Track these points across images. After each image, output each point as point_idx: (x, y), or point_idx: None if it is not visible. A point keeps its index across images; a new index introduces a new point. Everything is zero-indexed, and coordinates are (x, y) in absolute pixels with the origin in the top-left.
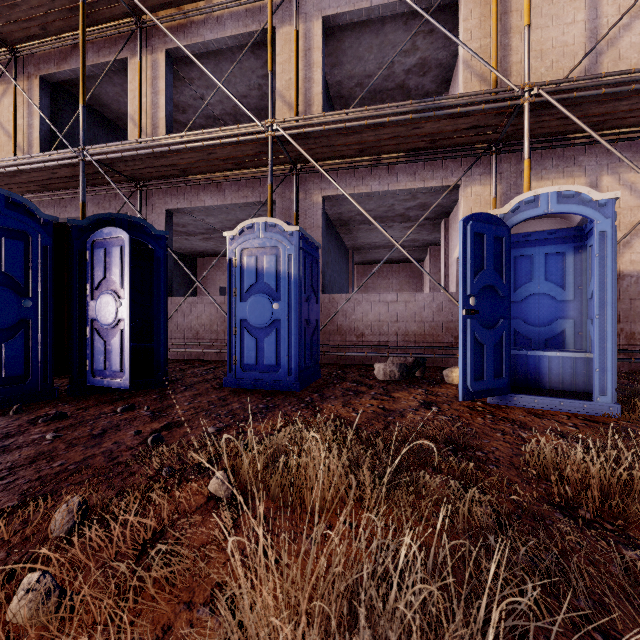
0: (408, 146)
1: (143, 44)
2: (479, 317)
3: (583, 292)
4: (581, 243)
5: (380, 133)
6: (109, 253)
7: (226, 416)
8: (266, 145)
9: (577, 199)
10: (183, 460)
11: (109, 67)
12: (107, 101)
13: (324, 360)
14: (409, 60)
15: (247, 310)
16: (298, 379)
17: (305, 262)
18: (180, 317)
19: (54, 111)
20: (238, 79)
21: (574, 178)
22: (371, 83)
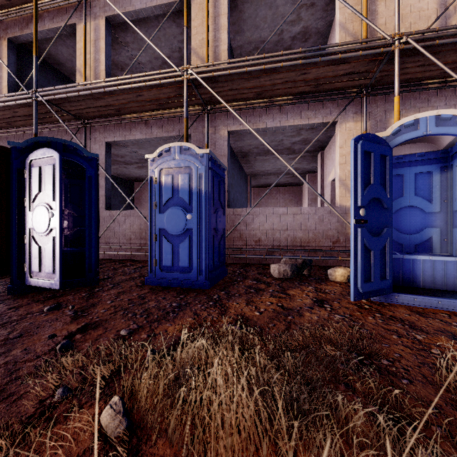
0: (296, 90)
1: (87, 12)
2: (367, 226)
3: (448, 205)
4: (446, 164)
5: (274, 78)
6: (43, 171)
7: (141, 316)
8: (183, 88)
9: (454, 122)
10: (85, 374)
11: (61, 30)
12: (63, 60)
13: (229, 260)
14: (294, 28)
15: (165, 220)
16: (208, 278)
17: (214, 180)
18: (116, 226)
19: (20, 67)
20: (163, 43)
21: None
22: (266, 41)
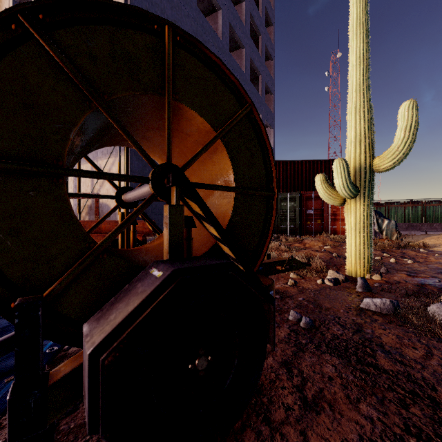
0: None
1: None
2: None
3: None
4: None
5: None
6: None
7: None
8: None
9: None
10: None
11: None
12: None
13: None
14: None
15: None
16: None
17: None
18: None
19: None
20: None
21: (89, 163)
22: None
